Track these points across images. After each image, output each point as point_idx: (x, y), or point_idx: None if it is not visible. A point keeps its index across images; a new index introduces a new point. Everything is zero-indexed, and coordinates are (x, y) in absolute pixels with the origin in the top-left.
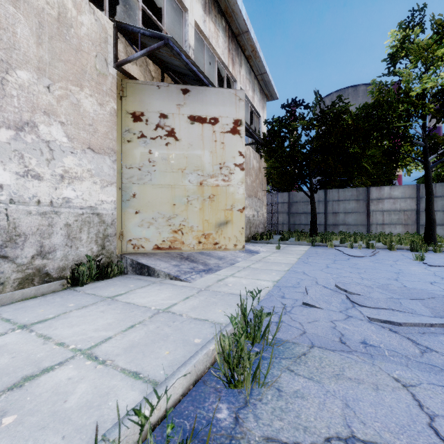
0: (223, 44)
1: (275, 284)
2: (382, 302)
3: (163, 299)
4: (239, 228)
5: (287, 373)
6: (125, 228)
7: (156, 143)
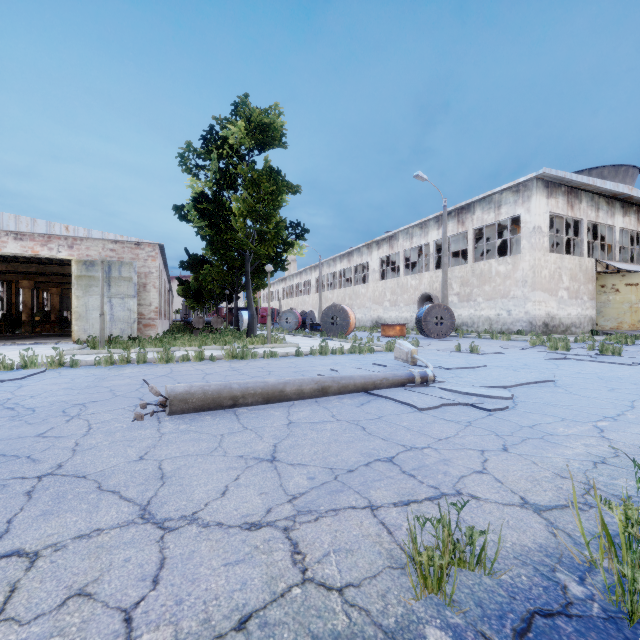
0: (633, 221)
1: None
2: None
3: None
4: None
5: None
6: (598, 322)
7: (610, 294)
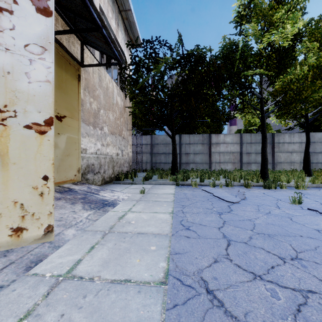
0: None
1: None
2: None
3: None
4: (33, 179)
5: None
6: None
7: None
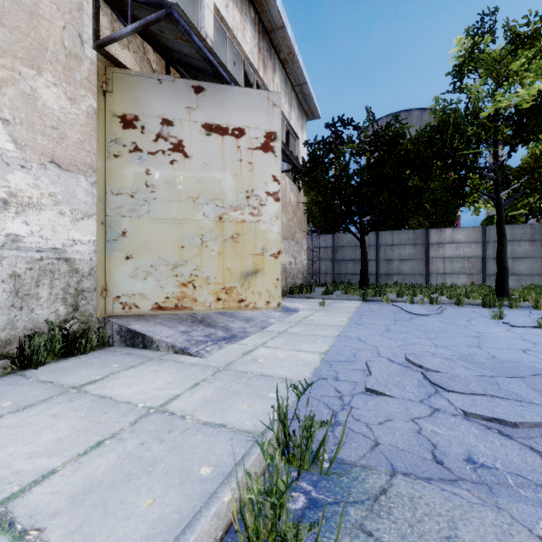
0: (251, 39)
1: (323, 357)
2: (473, 383)
3: (159, 388)
4: (273, 279)
5: (362, 541)
6: (111, 280)
7: (156, 160)
